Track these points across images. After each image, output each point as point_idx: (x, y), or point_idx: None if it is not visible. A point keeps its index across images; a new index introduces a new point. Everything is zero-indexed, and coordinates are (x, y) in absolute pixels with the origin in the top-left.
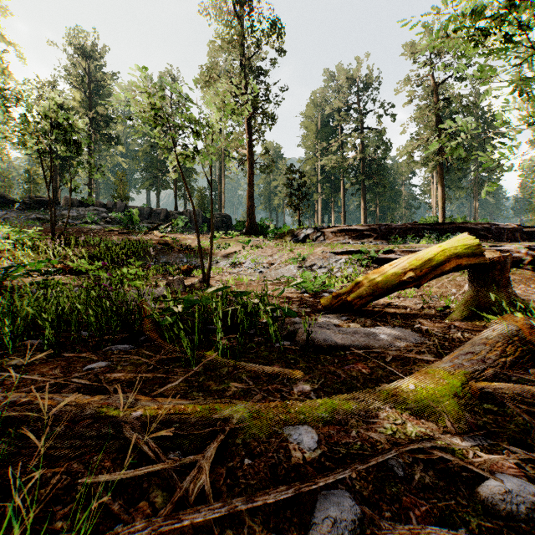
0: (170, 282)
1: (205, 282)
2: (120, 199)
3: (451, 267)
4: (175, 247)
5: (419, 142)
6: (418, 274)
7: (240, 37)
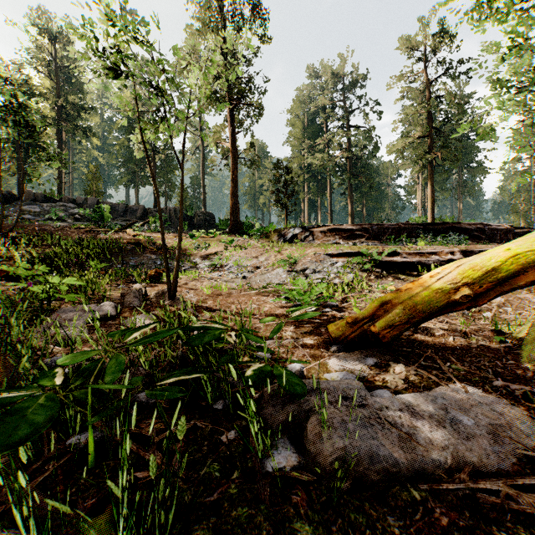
0: (127, 292)
1: (170, 293)
2: (93, 194)
3: (527, 281)
4: (148, 246)
5: (408, 140)
6: (475, 291)
7: (222, 18)
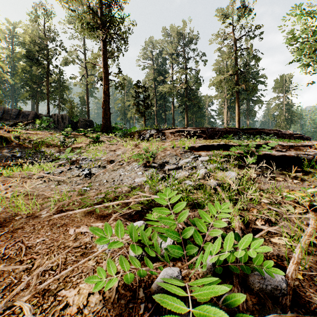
0: None
1: None
2: None
3: None
4: (13, 140)
5: (224, 76)
6: None
7: None
